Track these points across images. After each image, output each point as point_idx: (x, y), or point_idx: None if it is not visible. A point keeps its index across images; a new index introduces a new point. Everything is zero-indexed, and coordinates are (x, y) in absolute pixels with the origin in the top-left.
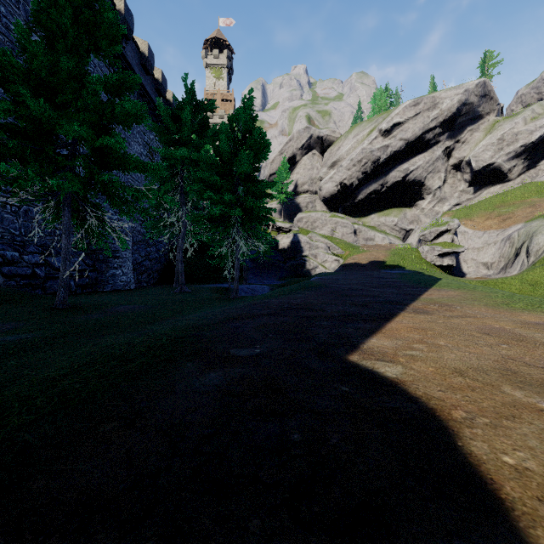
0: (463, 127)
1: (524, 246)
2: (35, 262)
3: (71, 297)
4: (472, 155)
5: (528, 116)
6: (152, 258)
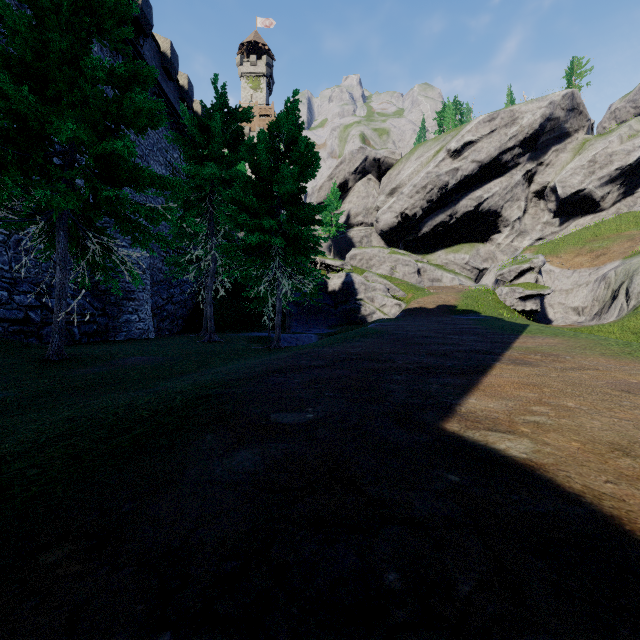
0: (547, 146)
1: (623, 288)
2: (28, 303)
3: (73, 347)
4: (557, 179)
5: (624, 133)
6: (176, 302)
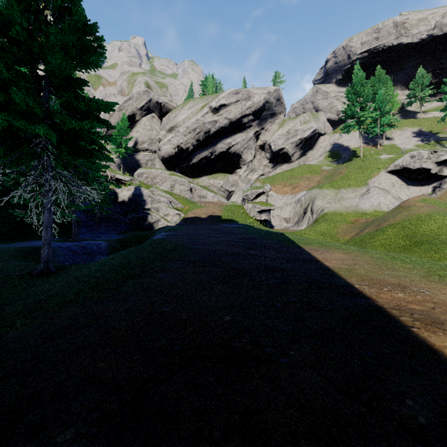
0: (266, 119)
1: (309, 207)
2: None
3: None
4: (272, 140)
5: (302, 120)
6: None
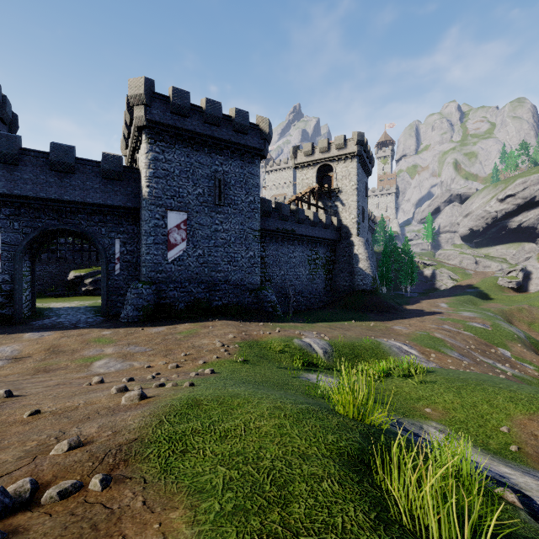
0: None
1: None
2: None
3: None
4: None
5: None
6: None
